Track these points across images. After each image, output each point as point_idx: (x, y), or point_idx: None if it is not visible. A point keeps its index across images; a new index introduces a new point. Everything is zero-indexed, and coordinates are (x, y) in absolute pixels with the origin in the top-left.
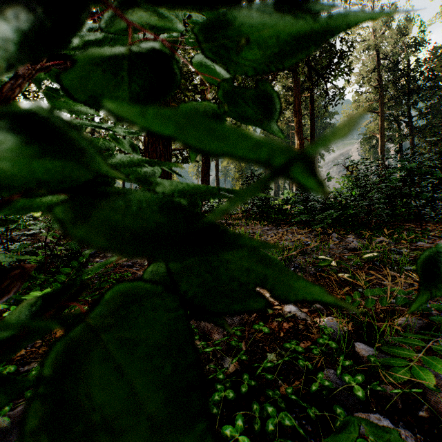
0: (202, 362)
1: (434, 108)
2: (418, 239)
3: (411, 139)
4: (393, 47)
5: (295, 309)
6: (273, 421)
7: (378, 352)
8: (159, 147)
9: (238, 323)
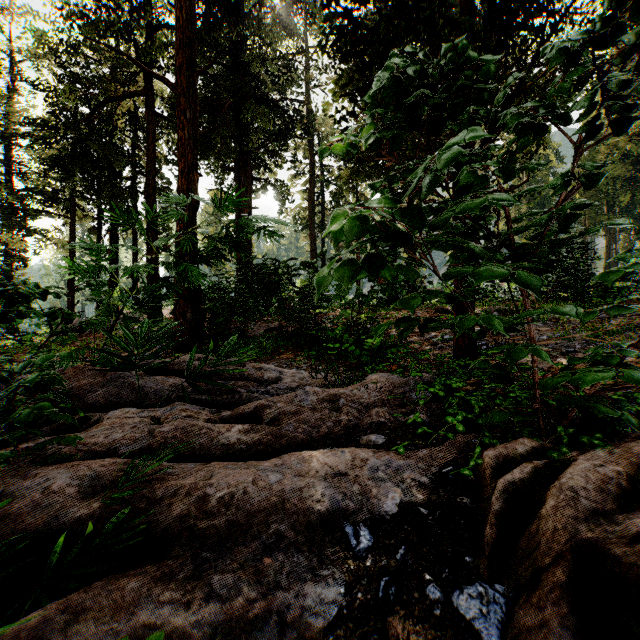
0: None
1: None
2: None
3: None
4: None
5: None
6: None
7: None
8: None
9: None
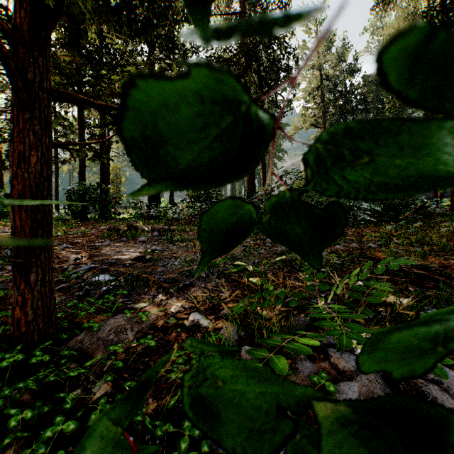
0: (67, 390)
1: None
2: (336, 243)
3: None
4: (333, 69)
5: (199, 317)
6: None
7: None
8: (28, 137)
9: (133, 338)
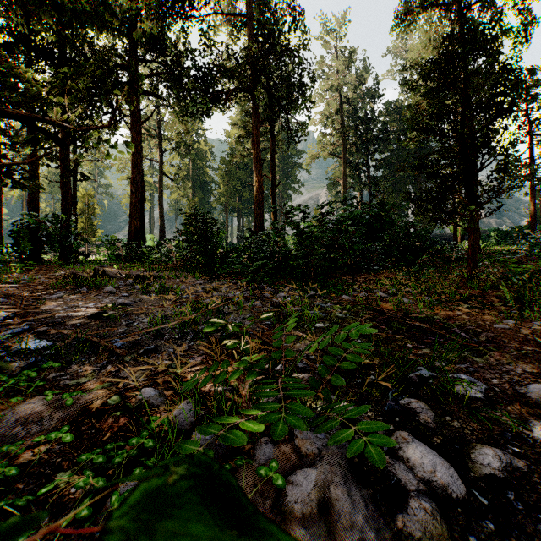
0: None
1: (388, 161)
2: (344, 293)
3: (370, 189)
4: (353, 92)
5: (151, 394)
6: None
7: (215, 439)
8: None
9: (50, 429)
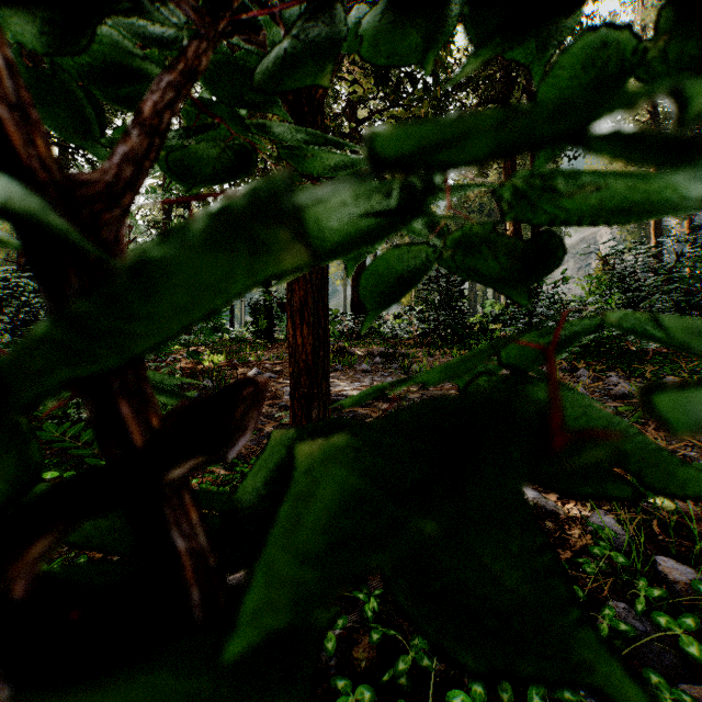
0: None
1: None
2: None
3: None
4: None
5: (534, 495)
6: (538, 689)
7: (701, 576)
8: None
9: None
